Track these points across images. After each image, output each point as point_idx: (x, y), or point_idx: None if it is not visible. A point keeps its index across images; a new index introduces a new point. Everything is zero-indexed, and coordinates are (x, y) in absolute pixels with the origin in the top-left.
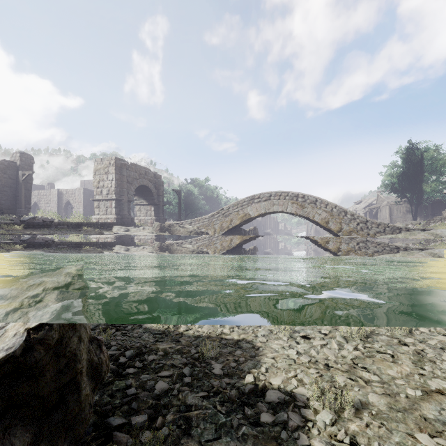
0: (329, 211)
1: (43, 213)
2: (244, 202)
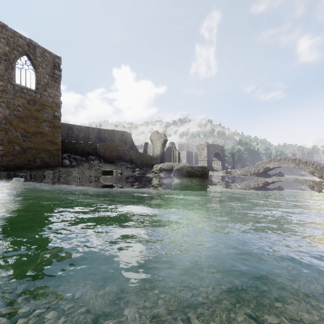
0: (314, 167)
1: None
2: (266, 162)
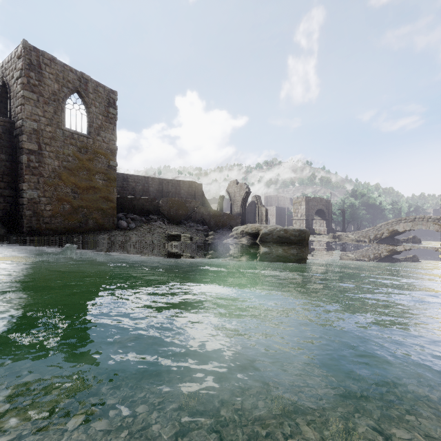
0: None
1: None
2: (393, 222)
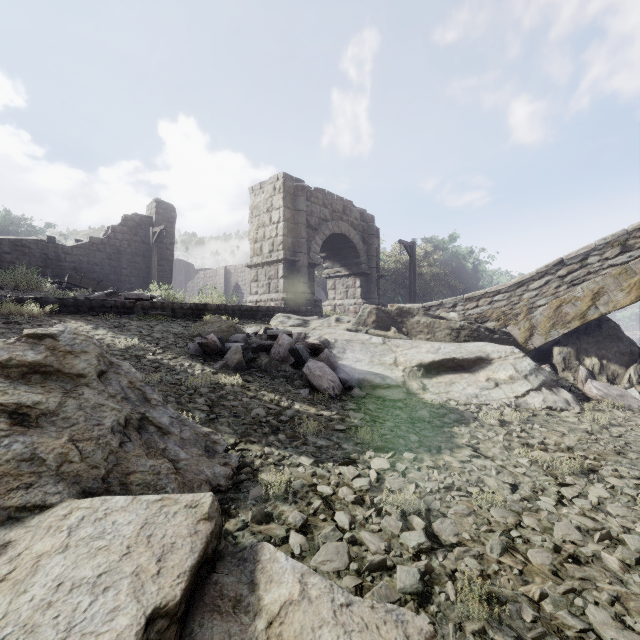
0: None
1: (158, 290)
2: None
